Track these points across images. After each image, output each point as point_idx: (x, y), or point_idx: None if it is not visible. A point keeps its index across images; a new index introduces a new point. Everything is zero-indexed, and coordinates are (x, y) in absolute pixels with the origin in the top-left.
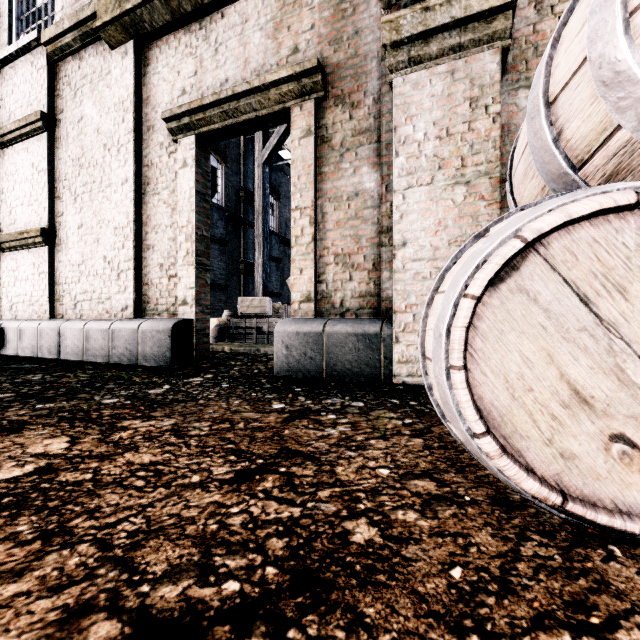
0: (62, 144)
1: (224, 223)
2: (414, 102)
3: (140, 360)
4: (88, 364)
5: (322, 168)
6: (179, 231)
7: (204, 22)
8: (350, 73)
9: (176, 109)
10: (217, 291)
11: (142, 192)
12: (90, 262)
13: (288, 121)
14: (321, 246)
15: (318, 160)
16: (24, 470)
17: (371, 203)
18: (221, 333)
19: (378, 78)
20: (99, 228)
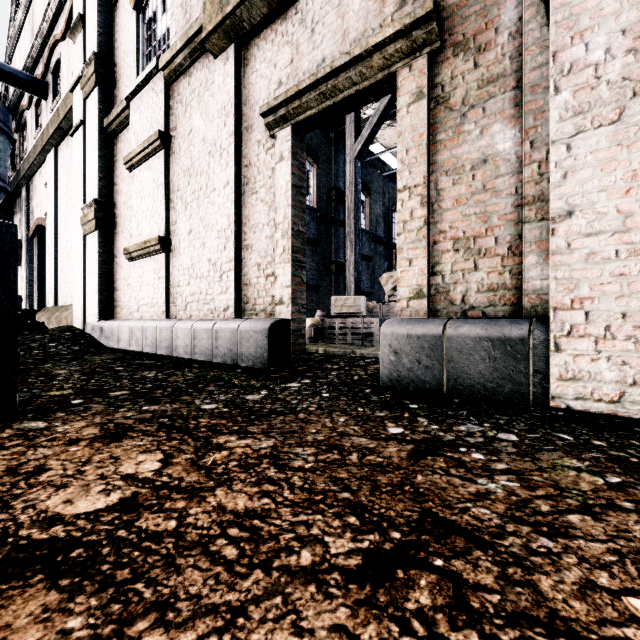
0: (176, 158)
1: (316, 224)
2: (587, 10)
3: (239, 360)
4: (195, 362)
5: (437, 136)
6: (275, 228)
7: (300, 5)
8: (475, 10)
9: (273, 101)
10: (309, 291)
11: (241, 193)
12: (197, 265)
13: (392, 90)
14: (435, 230)
15: (431, 127)
16: (108, 501)
17: (506, 169)
18: (315, 333)
19: (516, 5)
20: (205, 232)
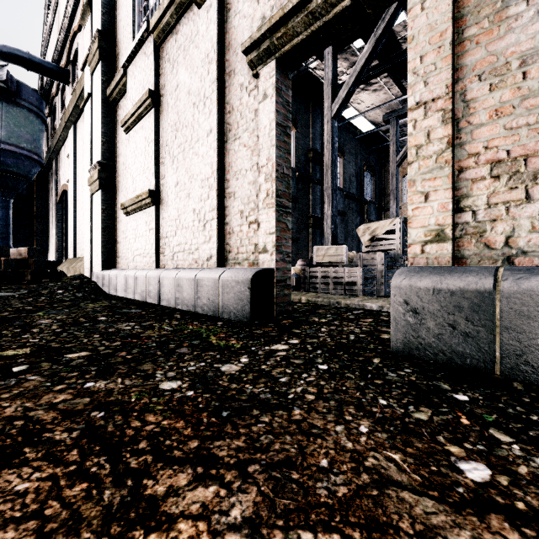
0: (164, 115)
1: (295, 182)
2: None
3: (221, 312)
4: (178, 312)
5: (464, 32)
6: (258, 172)
7: None
8: None
9: (256, 34)
10: None
11: (224, 141)
12: (183, 216)
13: None
14: (462, 154)
15: (456, 22)
16: None
17: None
18: (296, 282)
19: None
20: (190, 183)
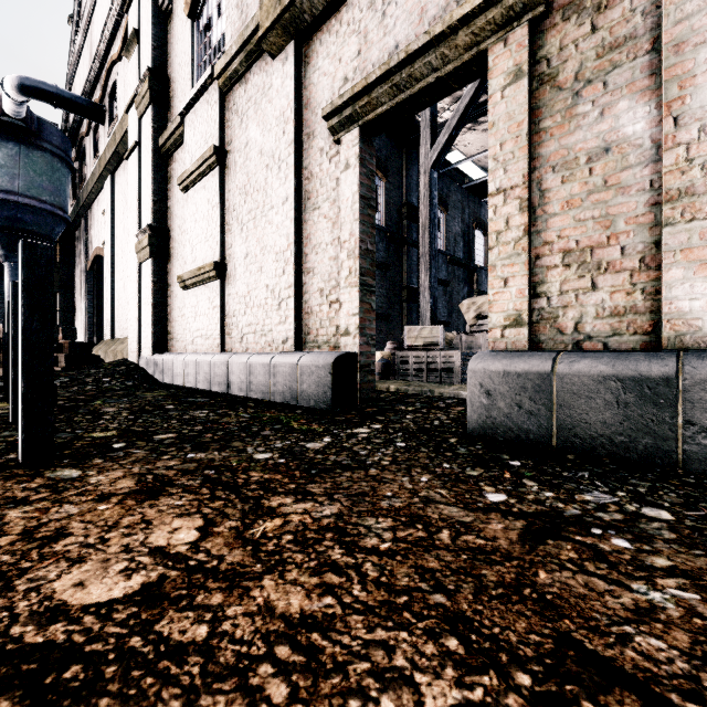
0: (231, 175)
1: (385, 245)
2: None
3: (299, 400)
4: (251, 401)
5: (540, 123)
6: (340, 247)
7: None
8: None
9: (337, 100)
10: (377, 321)
11: (302, 209)
12: (254, 293)
13: (481, 74)
14: (538, 242)
15: (533, 113)
16: (128, 586)
17: (636, 158)
18: (385, 369)
19: None
20: (262, 256)
